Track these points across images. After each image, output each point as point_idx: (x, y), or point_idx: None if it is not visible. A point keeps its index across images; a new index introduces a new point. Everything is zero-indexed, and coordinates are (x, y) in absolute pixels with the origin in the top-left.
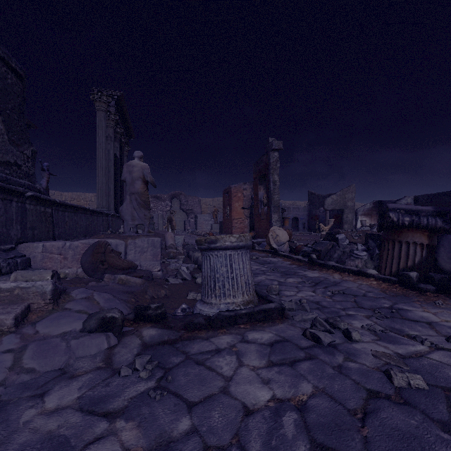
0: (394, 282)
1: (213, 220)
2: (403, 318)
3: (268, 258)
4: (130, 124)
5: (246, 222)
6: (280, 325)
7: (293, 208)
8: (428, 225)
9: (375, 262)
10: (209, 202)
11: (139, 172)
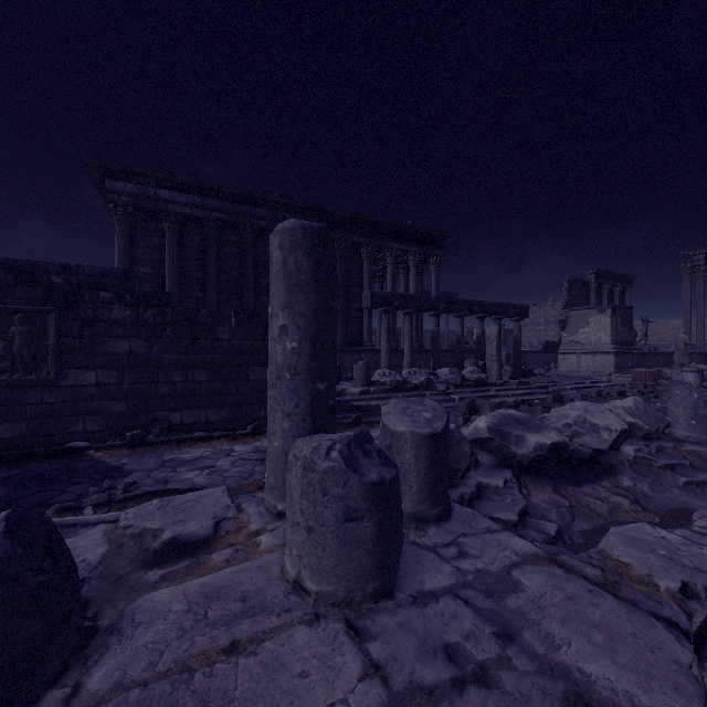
0: None
1: None
2: None
3: None
4: None
5: None
6: None
7: None
8: None
9: None
10: None
11: (681, 340)
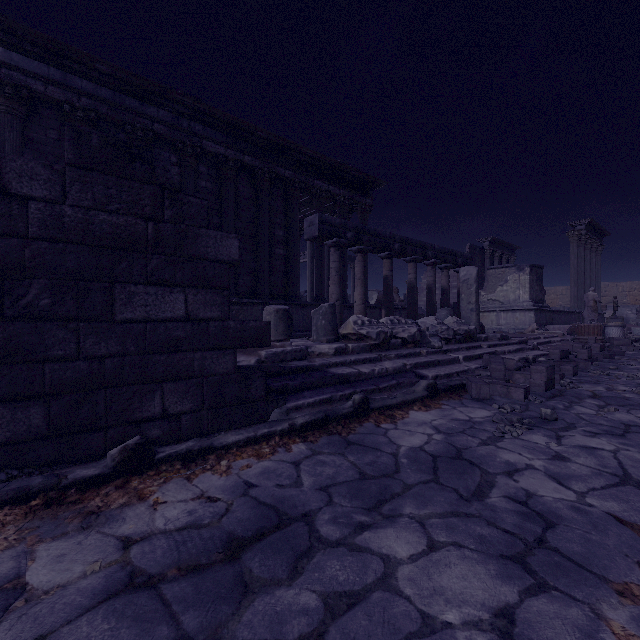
0: None
1: None
2: None
3: None
4: (602, 229)
5: None
6: None
7: None
8: None
9: None
10: None
11: (591, 297)
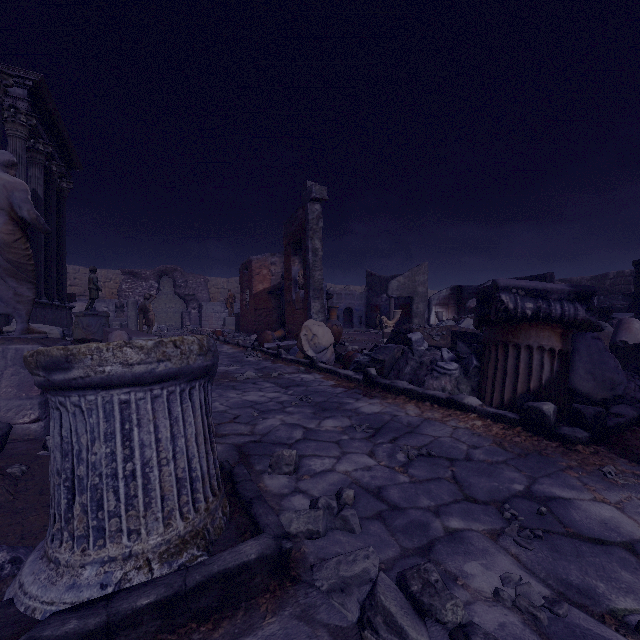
0: (514, 422)
1: (227, 311)
2: (571, 535)
3: (299, 376)
4: (68, 141)
5: (276, 314)
6: (269, 627)
7: (346, 295)
8: (563, 316)
9: (472, 381)
10: (222, 284)
11: None
